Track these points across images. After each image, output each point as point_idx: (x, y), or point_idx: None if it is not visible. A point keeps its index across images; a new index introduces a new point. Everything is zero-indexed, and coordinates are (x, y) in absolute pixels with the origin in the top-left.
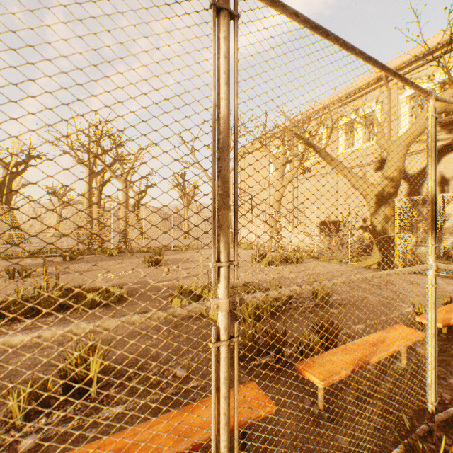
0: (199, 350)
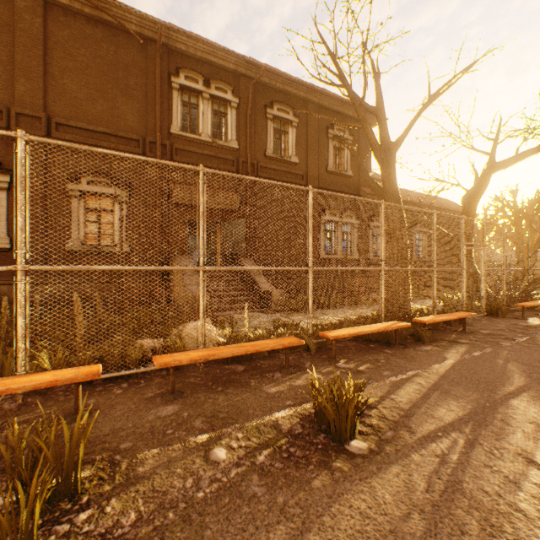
0: (179, 509)
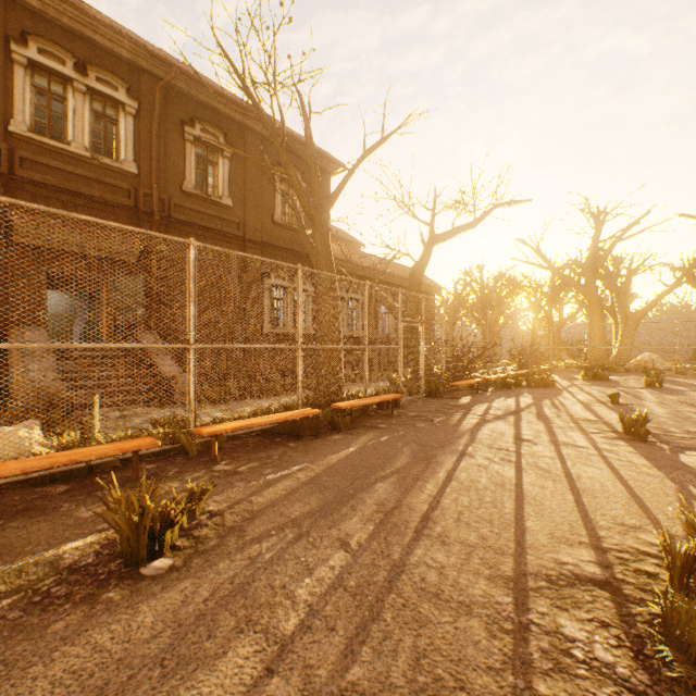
0: None
